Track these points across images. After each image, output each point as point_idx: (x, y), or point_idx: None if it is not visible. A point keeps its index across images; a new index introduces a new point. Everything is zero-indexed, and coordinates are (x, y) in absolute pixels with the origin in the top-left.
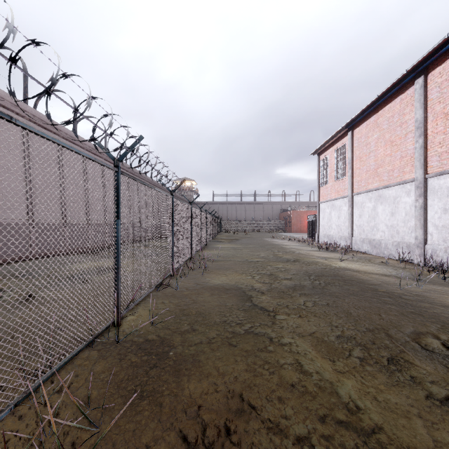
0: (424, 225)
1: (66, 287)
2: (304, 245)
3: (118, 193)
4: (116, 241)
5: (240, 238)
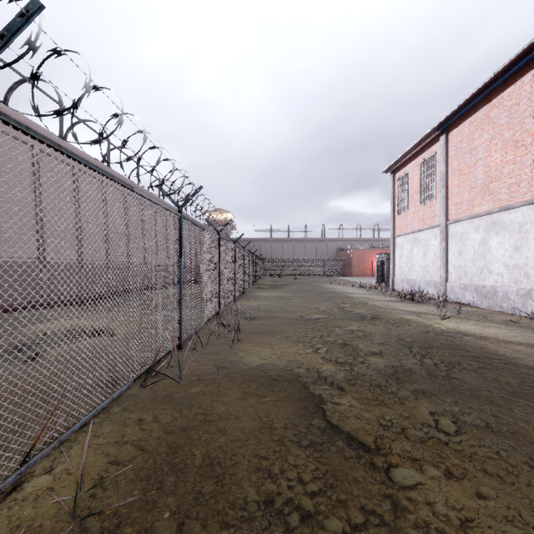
0: None
1: None
2: (376, 294)
3: None
4: None
5: (288, 284)
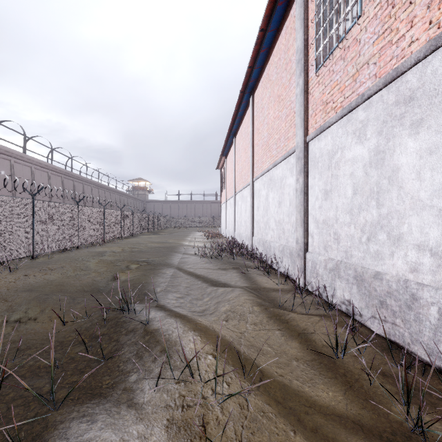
0: (235, 221)
1: None
2: None
3: (34, 208)
4: (33, 226)
5: (177, 232)
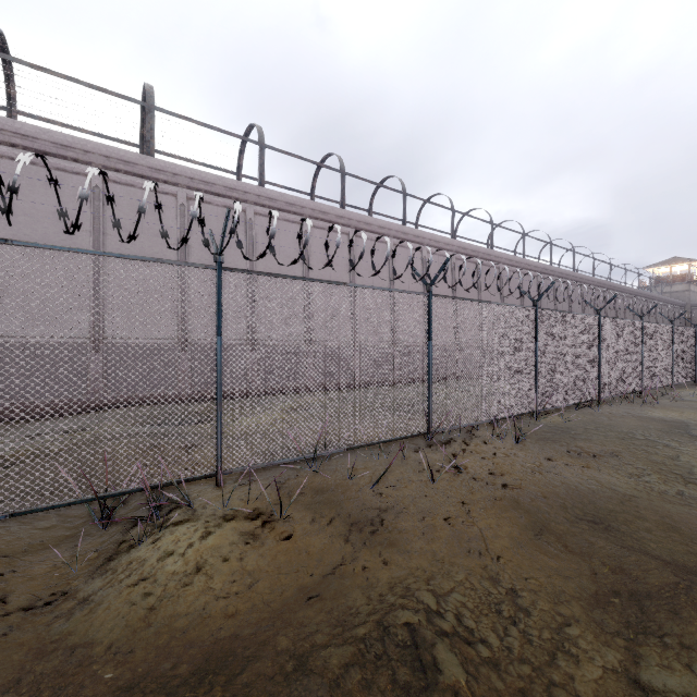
0: None
1: (493, 398)
2: None
3: (536, 324)
4: (535, 358)
5: None
